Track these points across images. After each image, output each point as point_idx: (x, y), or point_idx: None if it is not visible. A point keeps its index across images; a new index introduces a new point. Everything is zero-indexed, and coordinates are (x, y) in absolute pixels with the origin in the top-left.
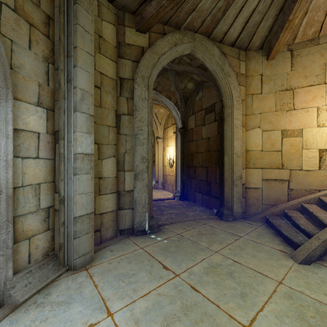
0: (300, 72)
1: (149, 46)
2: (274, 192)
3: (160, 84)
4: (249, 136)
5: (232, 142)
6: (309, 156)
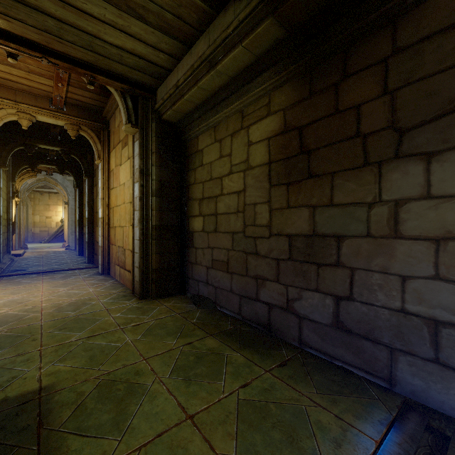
0: (52, 201)
1: None
2: (44, 234)
3: None
4: (35, 217)
5: (28, 219)
6: (54, 224)
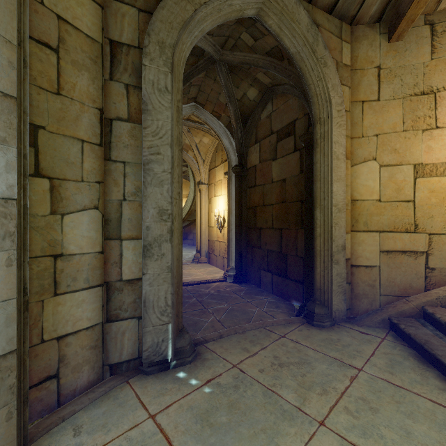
0: None
1: None
2: (400, 273)
3: (202, 89)
4: (356, 175)
5: (329, 185)
6: None
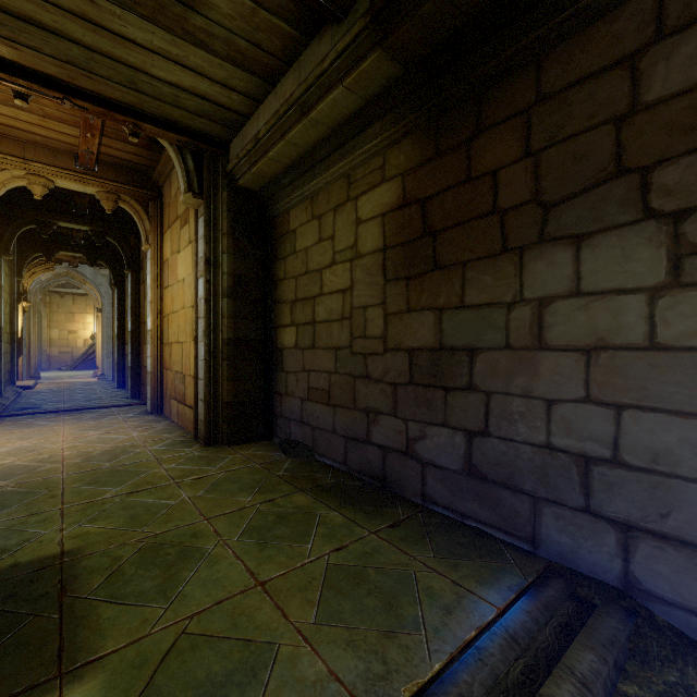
0: (77, 307)
1: None
2: (65, 358)
3: None
4: (52, 332)
5: (42, 335)
6: (81, 342)
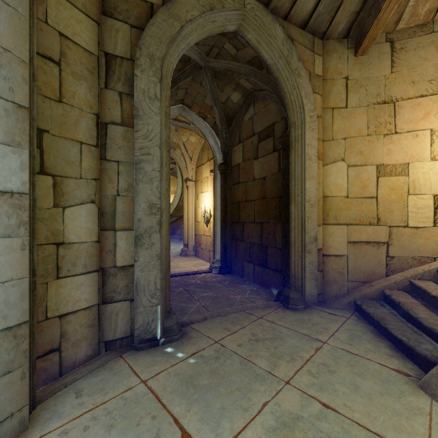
0: (405, 75)
1: (164, 4)
2: (365, 261)
3: (189, 92)
4: (327, 174)
5: (303, 183)
6: (418, 205)
